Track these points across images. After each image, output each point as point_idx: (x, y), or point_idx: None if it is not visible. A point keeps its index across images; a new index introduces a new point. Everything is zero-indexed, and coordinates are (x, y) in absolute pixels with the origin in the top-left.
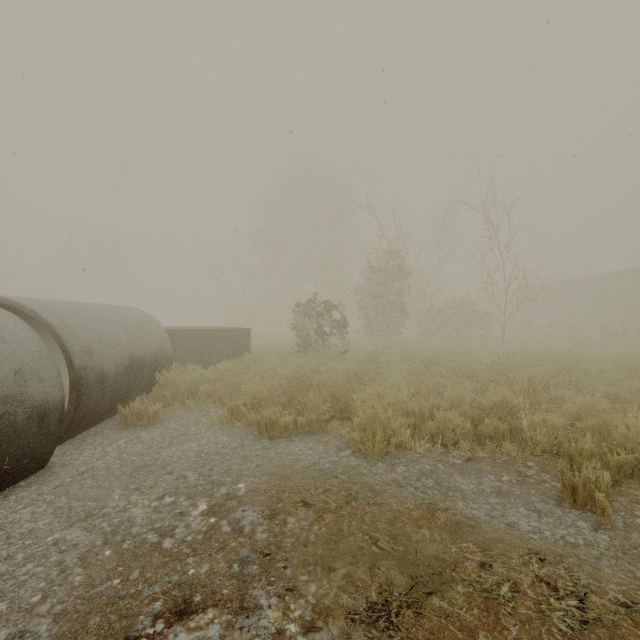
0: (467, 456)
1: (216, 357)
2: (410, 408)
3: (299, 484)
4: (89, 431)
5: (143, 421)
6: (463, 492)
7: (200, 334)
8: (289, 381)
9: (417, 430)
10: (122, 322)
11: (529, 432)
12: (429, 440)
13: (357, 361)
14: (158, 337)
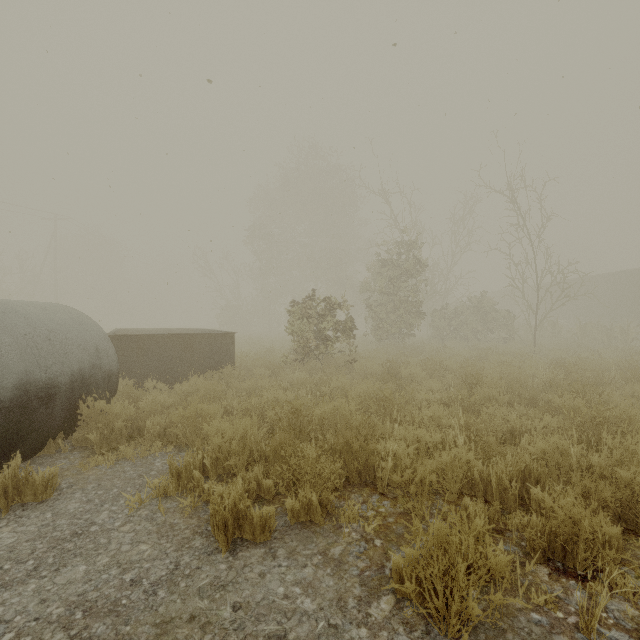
0: None
1: (189, 369)
2: (476, 472)
3: None
4: None
5: (25, 496)
6: None
7: (168, 340)
8: (277, 416)
9: (501, 523)
10: (16, 327)
11: None
12: (538, 559)
13: (369, 373)
14: (91, 347)
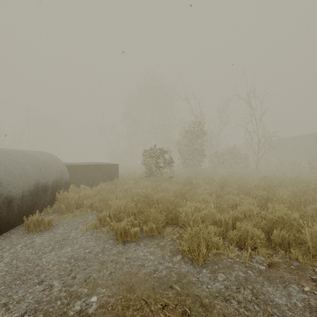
0: (267, 261)
1: (98, 180)
2: (217, 218)
3: (141, 297)
4: (1, 236)
5: (41, 227)
6: (280, 308)
7: (89, 167)
8: (139, 198)
9: (224, 235)
10: (32, 161)
11: (311, 243)
12: (235, 245)
13: (179, 182)
14: (59, 170)
